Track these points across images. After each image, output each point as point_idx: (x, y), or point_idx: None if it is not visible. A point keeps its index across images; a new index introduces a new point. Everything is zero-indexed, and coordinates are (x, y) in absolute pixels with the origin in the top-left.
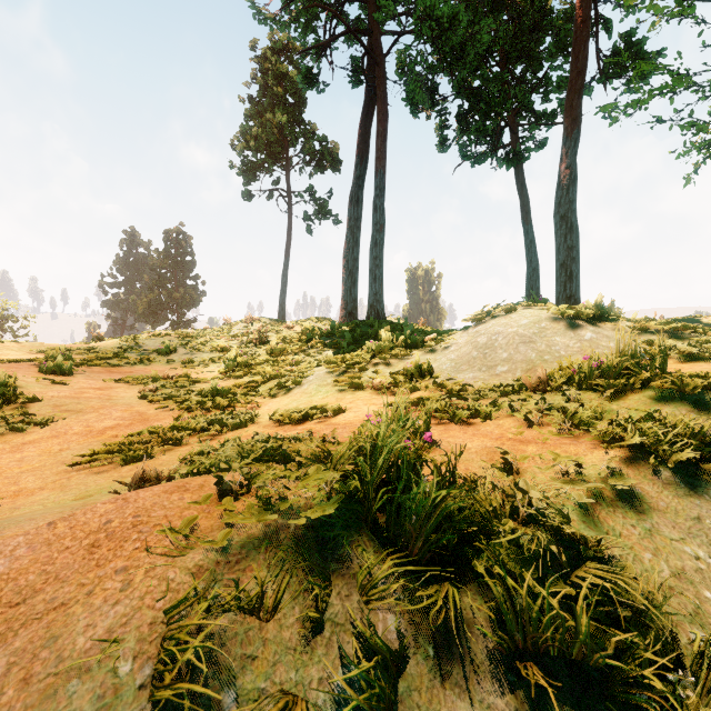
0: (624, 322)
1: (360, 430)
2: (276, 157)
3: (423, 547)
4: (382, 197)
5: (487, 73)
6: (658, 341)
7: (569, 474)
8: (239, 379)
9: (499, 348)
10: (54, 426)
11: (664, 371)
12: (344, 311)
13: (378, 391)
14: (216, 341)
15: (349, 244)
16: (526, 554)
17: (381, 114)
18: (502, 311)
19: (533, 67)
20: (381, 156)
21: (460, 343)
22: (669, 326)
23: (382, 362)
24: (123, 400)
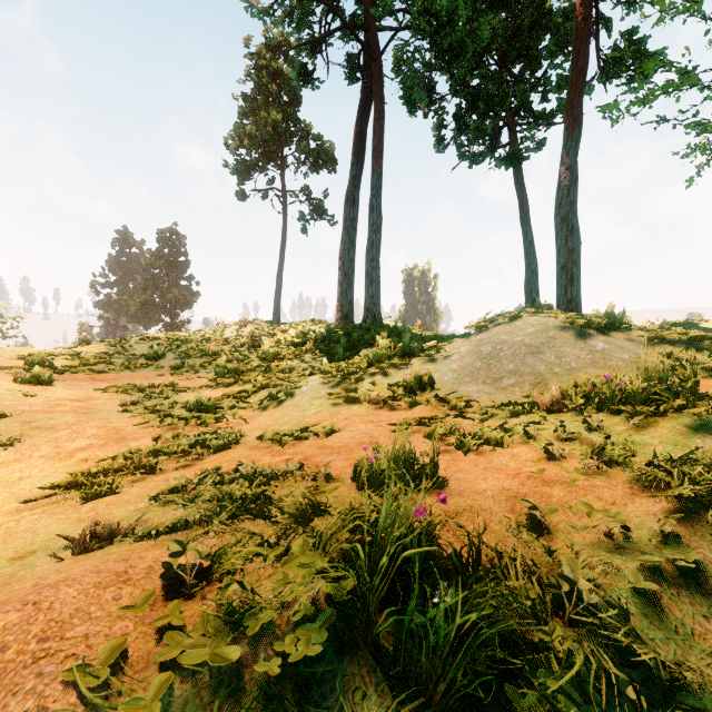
0: (637, 331)
1: (356, 465)
2: (270, 156)
3: (447, 691)
4: (379, 197)
5: (485, 71)
6: (676, 353)
7: (611, 535)
8: (229, 387)
9: (504, 358)
10: (20, 446)
11: (696, 392)
12: (340, 314)
13: (375, 405)
14: (207, 345)
15: (345, 246)
16: (596, 711)
17: (378, 112)
18: (506, 318)
19: (532, 66)
20: (378, 155)
21: (462, 352)
22: (686, 336)
23: (380, 372)
24: (101, 414)
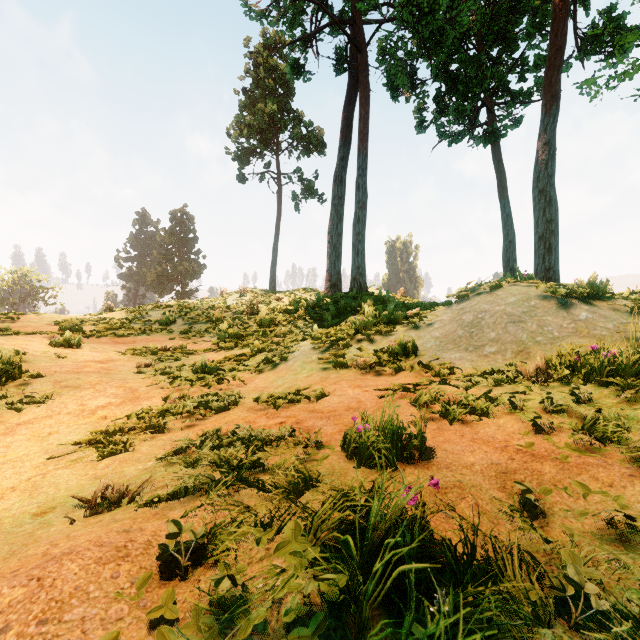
0: (621, 300)
1: (345, 434)
2: (267, 142)
3: None
4: (364, 176)
5: (465, 56)
6: None
7: (613, 522)
8: (230, 351)
9: (486, 327)
10: (51, 403)
11: None
12: (329, 283)
13: (362, 370)
14: (211, 312)
15: (333, 221)
16: None
17: (363, 99)
18: (487, 287)
19: (510, 48)
20: (363, 137)
21: (444, 320)
22: None
23: (366, 338)
24: (120, 375)
